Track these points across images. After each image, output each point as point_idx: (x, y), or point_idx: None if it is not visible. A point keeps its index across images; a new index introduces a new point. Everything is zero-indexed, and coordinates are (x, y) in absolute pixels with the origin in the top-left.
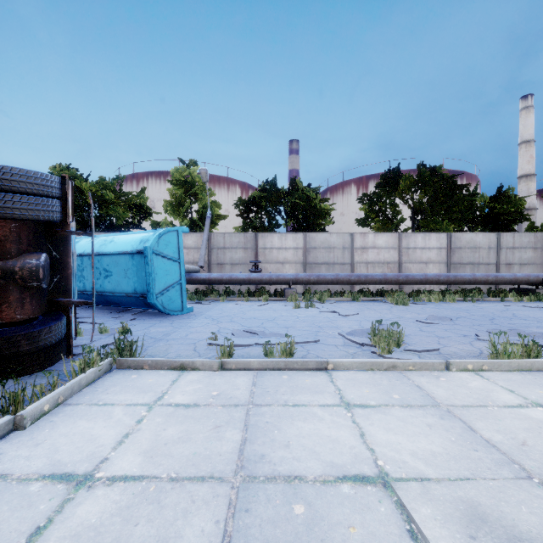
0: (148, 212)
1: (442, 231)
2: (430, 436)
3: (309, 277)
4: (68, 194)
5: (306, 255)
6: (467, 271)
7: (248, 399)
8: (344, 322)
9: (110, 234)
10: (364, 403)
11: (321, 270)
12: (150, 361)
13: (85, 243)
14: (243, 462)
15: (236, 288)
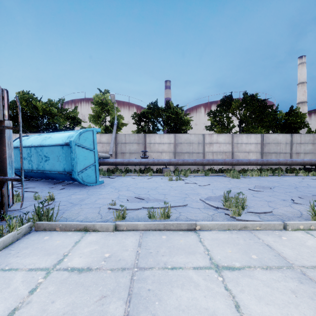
0: (78, 121)
1: (257, 133)
2: (300, 307)
3: (177, 161)
4: None
5: (176, 148)
6: (272, 157)
7: (133, 261)
8: (201, 190)
9: (50, 133)
10: (230, 265)
11: (185, 156)
12: (61, 224)
13: (33, 139)
14: None
15: (132, 167)
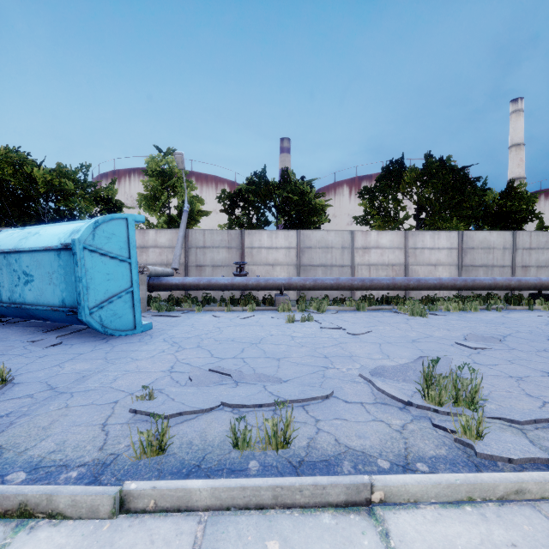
0: (117, 206)
1: (451, 229)
2: None
3: (304, 282)
4: None
5: (300, 256)
6: (480, 274)
7: None
8: (358, 347)
9: (43, 225)
10: None
11: (318, 273)
12: None
13: (3, 237)
14: None
15: (218, 294)
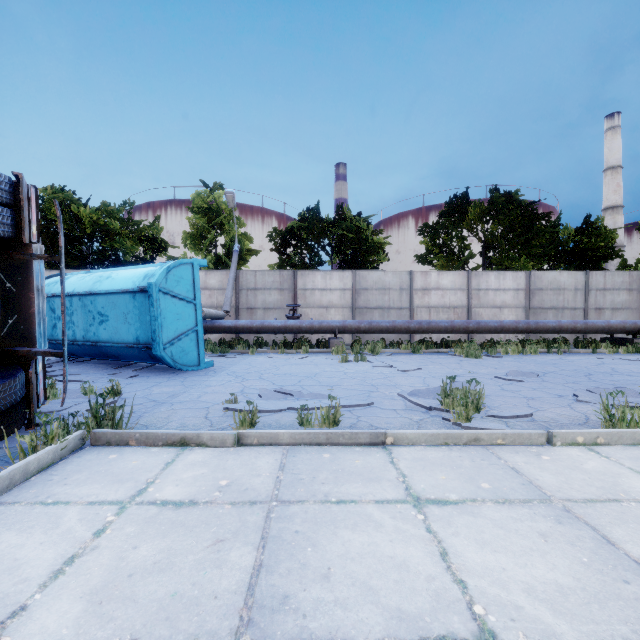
0: (162, 246)
1: (519, 269)
2: (549, 555)
3: (359, 324)
4: (22, 201)
5: (356, 298)
6: (549, 317)
7: (271, 491)
8: (403, 379)
9: (109, 269)
10: (441, 497)
11: (374, 316)
12: (138, 433)
13: (75, 280)
14: (252, 612)
15: (270, 337)
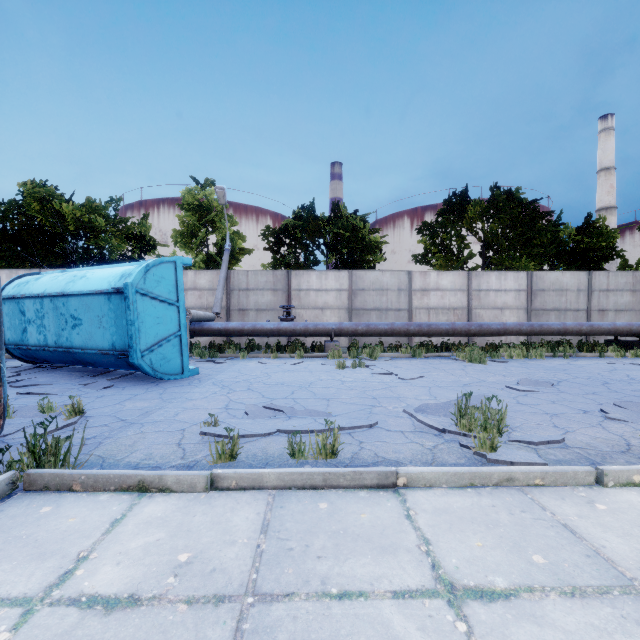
0: (151, 244)
1: (520, 269)
2: None
3: (356, 327)
4: None
5: (352, 299)
6: (551, 318)
7: (247, 575)
8: (407, 390)
9: (86, 268)
10: (483, 583)
11: (371, 317)
12: (84, 475)
13: (47, 280)
14: None
15: (262, 340)
